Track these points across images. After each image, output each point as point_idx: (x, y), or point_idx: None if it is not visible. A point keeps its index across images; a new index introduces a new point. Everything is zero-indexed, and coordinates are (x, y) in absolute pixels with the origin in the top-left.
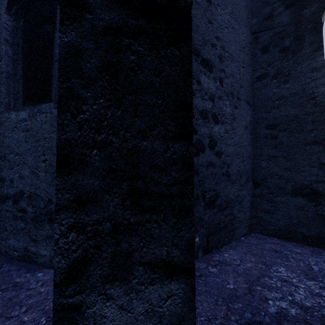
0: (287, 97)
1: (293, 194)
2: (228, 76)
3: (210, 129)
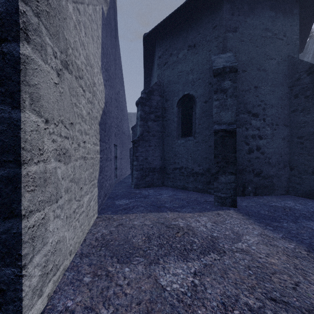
0: (308, 122)
1: (312, 173)
2: (269, 116)
3: (257, 142)
